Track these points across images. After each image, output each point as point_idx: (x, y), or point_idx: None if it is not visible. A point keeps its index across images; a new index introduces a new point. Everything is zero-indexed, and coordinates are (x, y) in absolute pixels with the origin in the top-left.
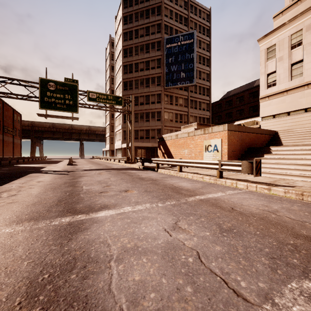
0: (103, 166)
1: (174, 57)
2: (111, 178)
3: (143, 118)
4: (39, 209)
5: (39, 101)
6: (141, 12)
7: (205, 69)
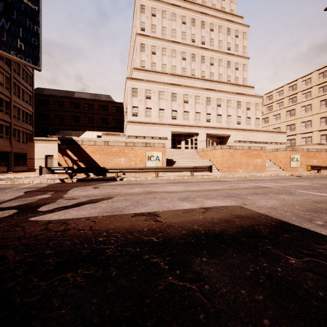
0: None
1: (3, 4)
2: (173, 186)
3: None
4: (272, 189)
5: None
6: None
7: None
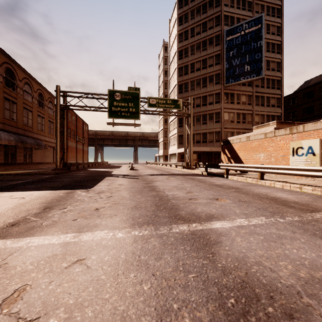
0: (163, 171)
1: (236, 49)
2: (184, 184)
3: (199, 121)
4: (145, 213)
5: (108, 111)
6: (197, 8)
7: (275, 57)
